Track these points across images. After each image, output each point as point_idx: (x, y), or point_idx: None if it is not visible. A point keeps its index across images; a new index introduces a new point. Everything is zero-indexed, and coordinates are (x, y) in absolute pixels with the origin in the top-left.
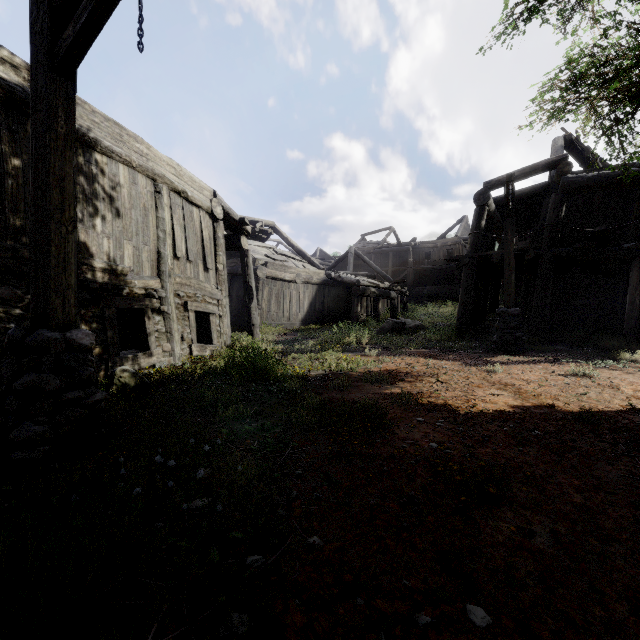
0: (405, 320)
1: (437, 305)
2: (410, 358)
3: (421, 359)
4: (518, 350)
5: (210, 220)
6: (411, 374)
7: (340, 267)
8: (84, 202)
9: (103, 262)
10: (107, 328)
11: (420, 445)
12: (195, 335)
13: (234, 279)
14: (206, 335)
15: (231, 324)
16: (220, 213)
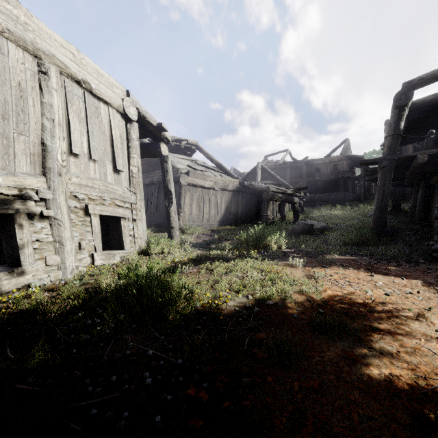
0: (311, 222)
1: (328, 208)
2: (345, 271)
3: (360, 273)
4: None
5: (122, 120)
6: (375, 309)
7: (250, 179)
8: None
9: None
10: None
11: None
12: (100, 242)
13: (161, 186)
14: (117, 240)
15: (158, 225)
16: (134, 114)
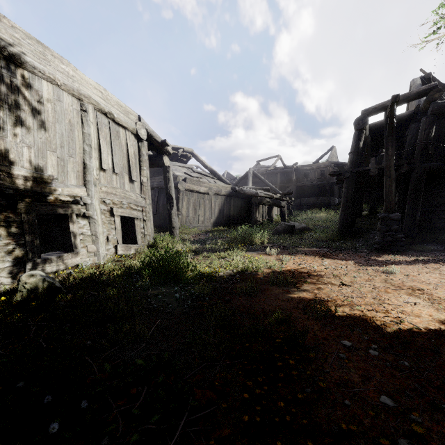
0: (294, 223)
1: (314, 212)
2: (306, 257)
3: (316, 258)
4: (399, 250)
5: (135, 140)
6: (313, 275)
7: (242, 184)
8: (0, 111)
9: (22, 169)
10: (25, 232)
11: (367, 400)
12: (120, 237)
13: (161, 191)
14: (132, 236)
15: (158, 226)
16: (144, 134)
